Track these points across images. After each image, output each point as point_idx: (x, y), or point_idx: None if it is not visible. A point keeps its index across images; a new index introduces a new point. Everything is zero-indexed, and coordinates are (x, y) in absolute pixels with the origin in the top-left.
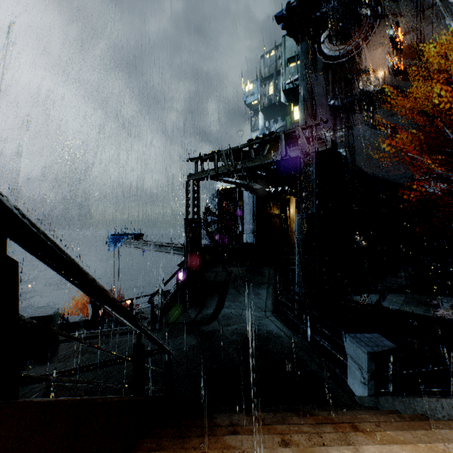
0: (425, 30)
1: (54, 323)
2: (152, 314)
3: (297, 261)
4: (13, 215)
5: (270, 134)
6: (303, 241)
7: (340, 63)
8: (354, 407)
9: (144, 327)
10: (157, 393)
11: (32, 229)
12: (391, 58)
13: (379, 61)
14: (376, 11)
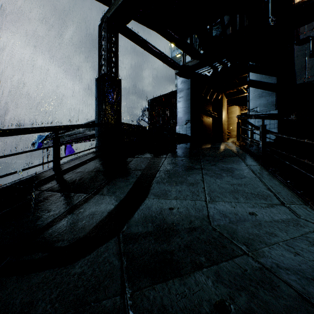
0: None
1: None
2: None
3: None
4: None
5: None
6: None
7: None
8: None
9: None
10: None
11: None
12: None
13: None
14: None
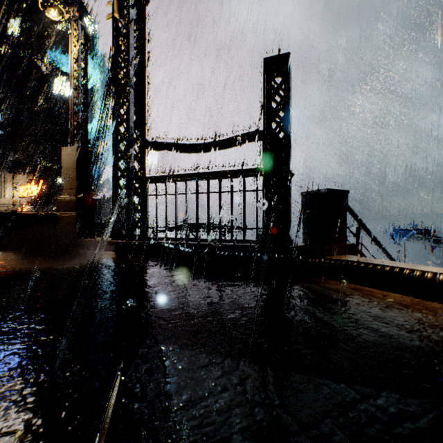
0: None
1: None
2: None
3: None
4: (361, 221)
5: None
6: None
7: None
8: None
9: None
10: None
11: (364, 224)
12: None
13: None
14: None
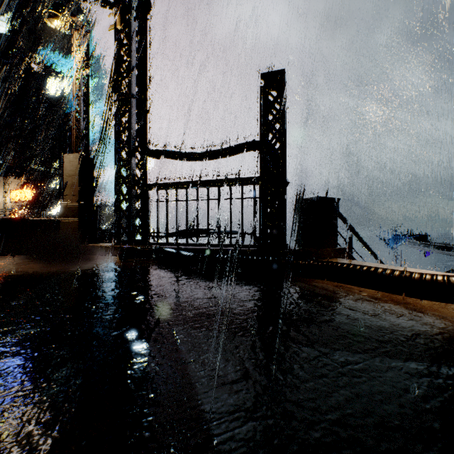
0: None
1: None
2: None
3: None
4: (352, 227)
5: None
6: None
7: None
8: None
9: None
10: None
11: (354, 229)
12: None
13: None
14: None
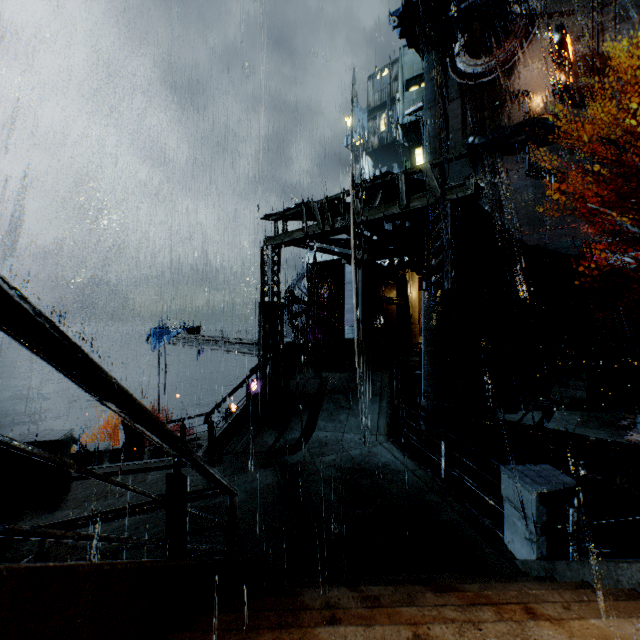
0: (604, 35)
1: (64, 451)
2: (210, 439)
3: (424, 361)
4: None
5: (384, 175)
6: (433, 332)
7: (482, 83)
8: (517, 577)
9: (184, 447)
10: (214, 556)
11: None
12: (556, 76)
13: (538, 80)
14: (533, 9)
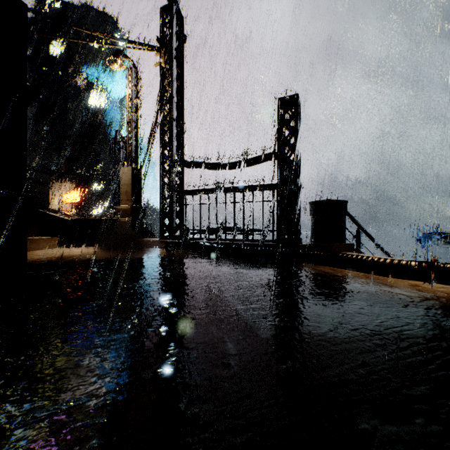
0: None
1: None
2: None
3: None
4: (360, 225)
5: None
6: None
7: None
8: None
9: None
10: None
11: (362, 227)
12: None
13: None
14: None
